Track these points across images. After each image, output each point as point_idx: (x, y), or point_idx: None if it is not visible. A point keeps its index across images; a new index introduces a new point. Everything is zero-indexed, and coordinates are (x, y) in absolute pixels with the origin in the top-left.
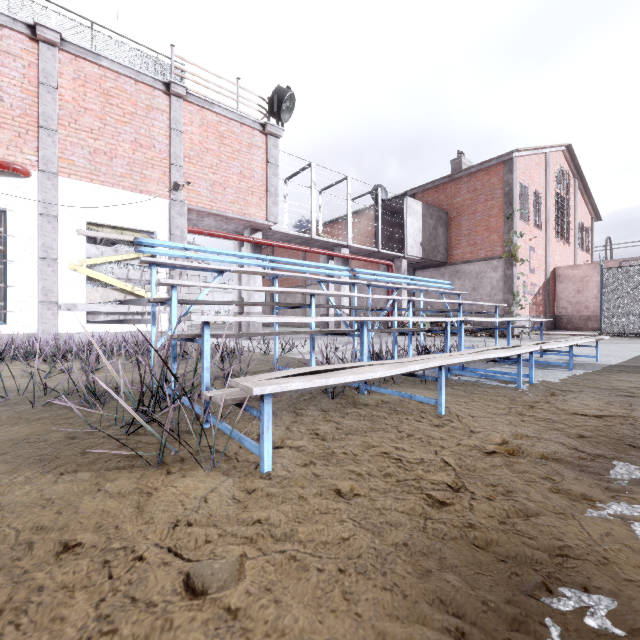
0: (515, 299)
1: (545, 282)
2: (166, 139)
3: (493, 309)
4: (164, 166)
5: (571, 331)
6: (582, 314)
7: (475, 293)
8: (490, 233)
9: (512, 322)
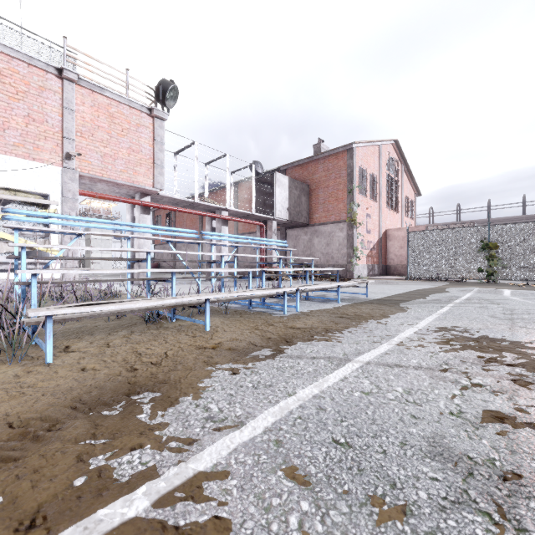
0: (354, 253)
1: (379, 240)
2: (59, 116)
3: (340, 260)
4: (57, 138)
5: (395, 276)
6: (403, 264)
7: (328, 248)
8: (338, 203)
9: (352, 270)
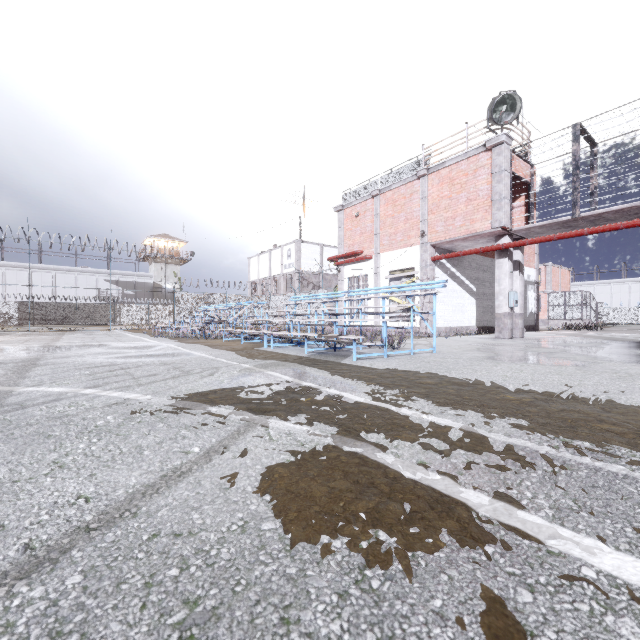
0: None
1: None
2: (419, 207)
3: None
4: (418, 225)
5: None
6: None
7: None
8: None
9: None
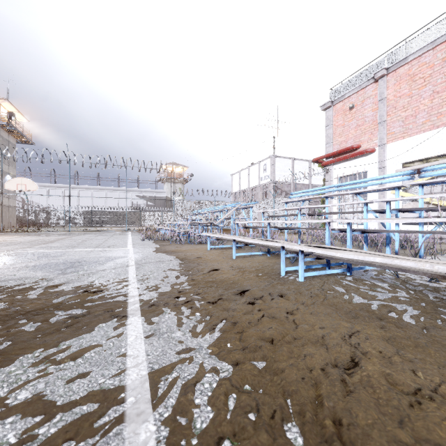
0: None
1: None
2: None
3: None
4: None
5: None
6: None
7: None
8: None
9: None
